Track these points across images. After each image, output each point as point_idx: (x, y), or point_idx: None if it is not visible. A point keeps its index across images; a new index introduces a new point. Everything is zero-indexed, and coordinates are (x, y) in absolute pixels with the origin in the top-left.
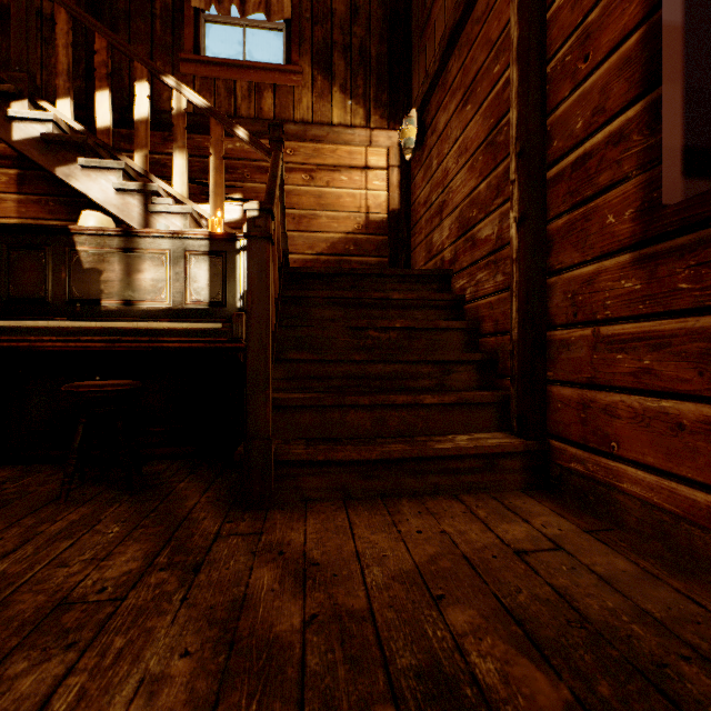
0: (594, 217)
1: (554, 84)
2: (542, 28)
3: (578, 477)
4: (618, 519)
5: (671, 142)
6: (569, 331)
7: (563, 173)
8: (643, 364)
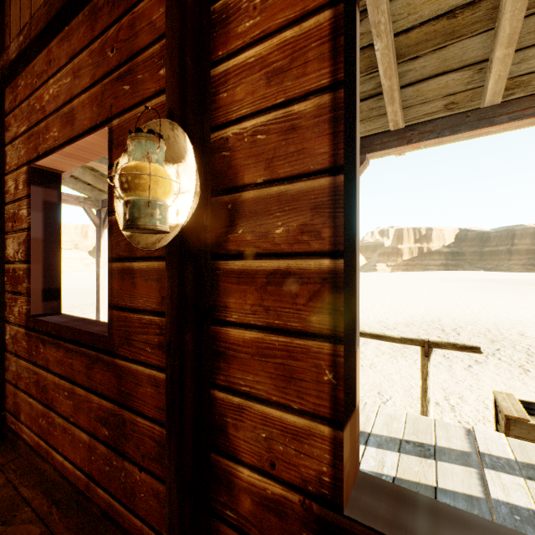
0: (18, 304)
1: (8, 220)
2: (2, 183)
3: (11, 433)
4: (20, 452)
5: (36, 288)
6: (12, 356)
7: (10, 271)
8: (28, 381)
